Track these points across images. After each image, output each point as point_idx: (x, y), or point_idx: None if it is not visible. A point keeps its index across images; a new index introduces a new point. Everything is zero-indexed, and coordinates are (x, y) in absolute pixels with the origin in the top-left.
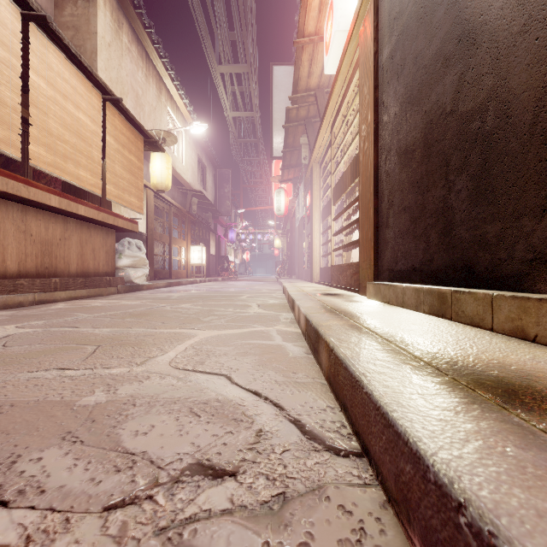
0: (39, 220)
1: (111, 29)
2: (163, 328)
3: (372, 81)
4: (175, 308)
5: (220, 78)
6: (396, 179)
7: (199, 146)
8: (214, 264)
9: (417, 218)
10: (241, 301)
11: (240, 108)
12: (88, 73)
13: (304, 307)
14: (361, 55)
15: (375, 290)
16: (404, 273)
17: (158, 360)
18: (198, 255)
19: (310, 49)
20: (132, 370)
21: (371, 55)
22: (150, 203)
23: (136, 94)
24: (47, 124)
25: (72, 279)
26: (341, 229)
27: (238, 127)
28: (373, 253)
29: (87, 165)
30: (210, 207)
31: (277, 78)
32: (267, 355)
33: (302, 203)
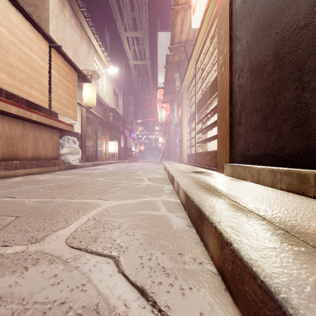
0: (5, 123)
1: (58, 7)
2: (77, 198)
3: (227, 24)
4: (93, 181)
5: (126, 40)
6: (248, 89)
7: (114, 82)
8: (123, 152)
9: (268, 116)
10: (137, 176)
11: (138, 59)
12: (38, 28)
13: (183, 183)
14: (218, 9)
15: (232, 169)
16: (256, 158)
17: (58, 234)
18: (113, 146)
19: (182, 14)
20: (26, 249)
21: (227, 6)
22: (83, 115)
23: (74, 48)
24: (8, 58)
25: (28, 161)
26: (202, 129)
27: (137, 71)
28: (229, 143)
29: (38, 87)
30: (120, 118)
31: (160, 39)
32: (155, 228)
33: (175, 115)
